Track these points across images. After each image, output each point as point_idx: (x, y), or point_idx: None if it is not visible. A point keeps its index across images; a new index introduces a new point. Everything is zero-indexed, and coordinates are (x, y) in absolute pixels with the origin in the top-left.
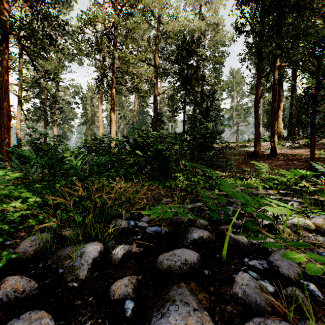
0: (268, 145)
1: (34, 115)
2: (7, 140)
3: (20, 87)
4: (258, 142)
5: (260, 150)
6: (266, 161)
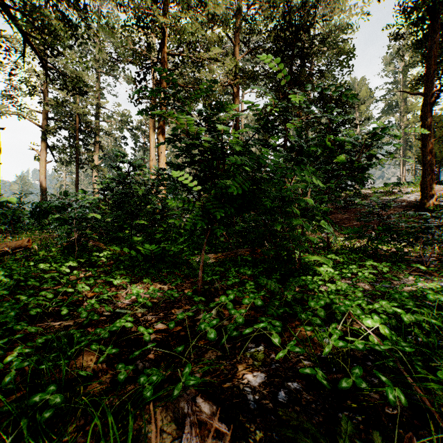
0: (440, 191)
1: (59, 153)
2: None
3: (44, 114)
4: (430, 183)
5: (433, 197)
6: None
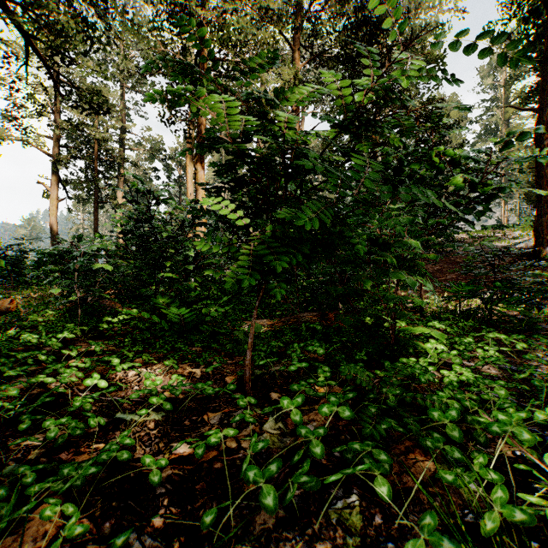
0: None
1: (74, 188)
2: None
3: (56, 140)
4: (547, 224)
5: None
6: None
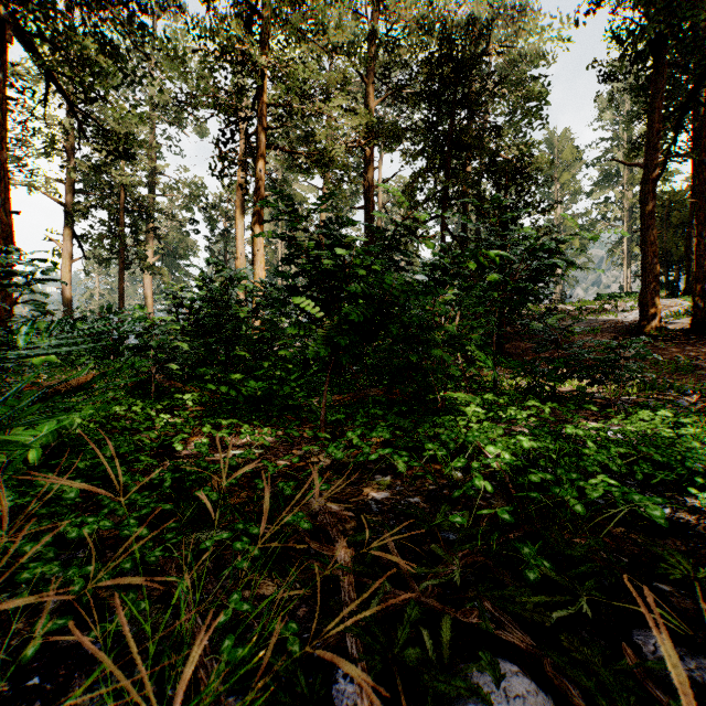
0: (671, 308)
1: (94, 246)
2: (4, 297)
3: (69, 185)
4: (653, 296)
5: (658, 317)
6: (687, 349)
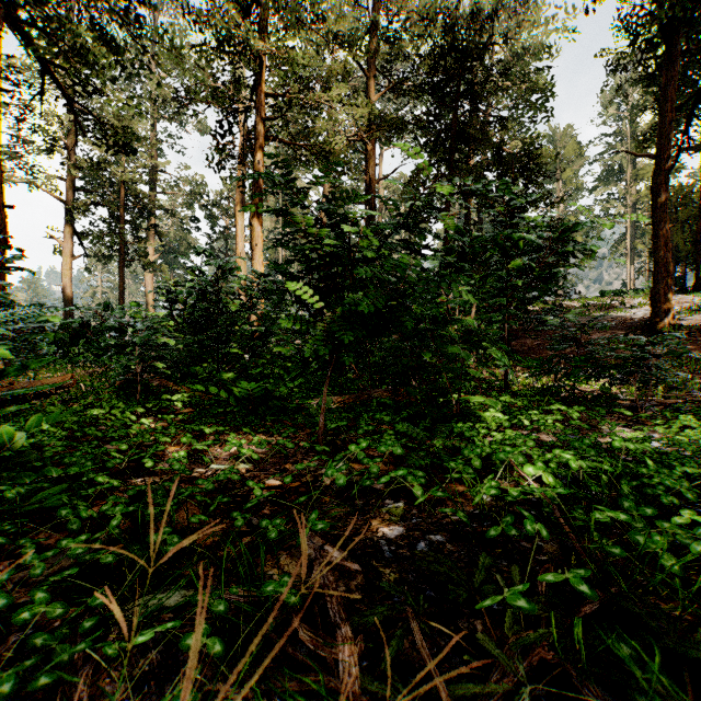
0: (682, 304)
1: (94, 243)
2: None
3: (70, 182)
4: (666, 292)
5: (670, 313)
6: None
